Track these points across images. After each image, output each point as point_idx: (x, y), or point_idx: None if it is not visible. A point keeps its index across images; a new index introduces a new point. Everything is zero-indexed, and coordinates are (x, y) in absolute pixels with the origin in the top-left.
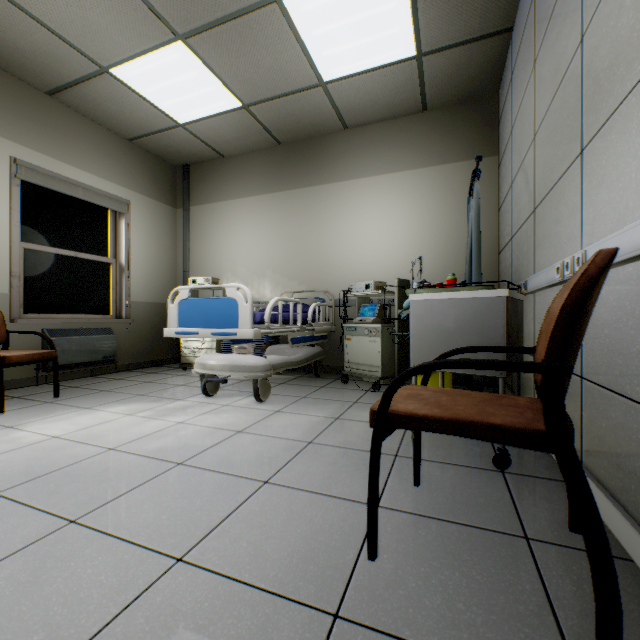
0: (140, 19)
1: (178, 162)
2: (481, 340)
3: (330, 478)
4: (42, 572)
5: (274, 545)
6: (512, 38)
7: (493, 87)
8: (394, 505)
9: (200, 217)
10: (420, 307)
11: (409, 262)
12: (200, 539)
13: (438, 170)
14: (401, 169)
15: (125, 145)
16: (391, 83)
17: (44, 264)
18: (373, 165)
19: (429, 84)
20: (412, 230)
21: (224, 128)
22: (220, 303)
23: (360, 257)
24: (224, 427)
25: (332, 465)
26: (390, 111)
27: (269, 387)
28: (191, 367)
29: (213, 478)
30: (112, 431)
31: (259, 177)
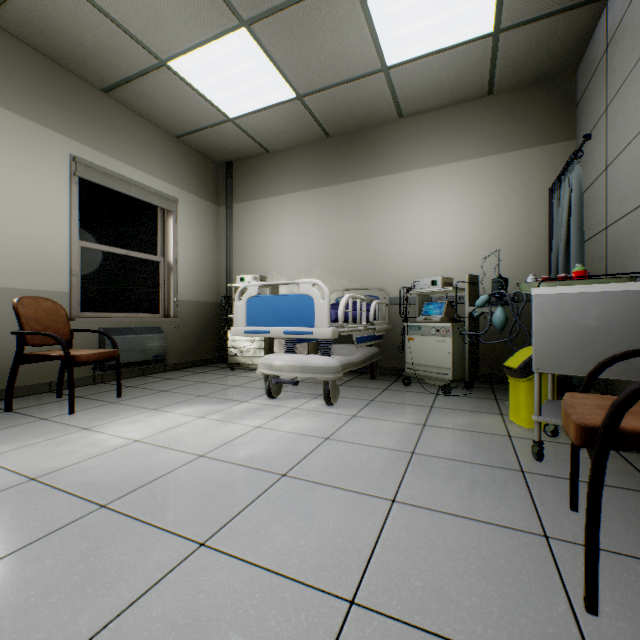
0: (206, 5)
1: (222, 159)
2: (636, 340)
3: (464, 498)
4: (198, 612)
5: (455, 586)
6: (608, 6)
7: (572, 65)
8: (566, 536)
9: (244, 214)
10: (546, 302)
11: (471, 257)
12: (360, 574)
13: (505, 158)
14: (462, 158)
15: (173, 142)
16: (459, 65)
17: (99, 263)
18: (431, 155)
19: (501, 64)
20: (475, 223)
21: (274, 121)
22: (293, 300)
23: (416, 252)
24: (307, 433)
25: (456, 481)
26: (452, 97)
27: (338, 389)
28: (236, 367)
29: (330, 494)
30: (192, 435)
31: (306, 172)
